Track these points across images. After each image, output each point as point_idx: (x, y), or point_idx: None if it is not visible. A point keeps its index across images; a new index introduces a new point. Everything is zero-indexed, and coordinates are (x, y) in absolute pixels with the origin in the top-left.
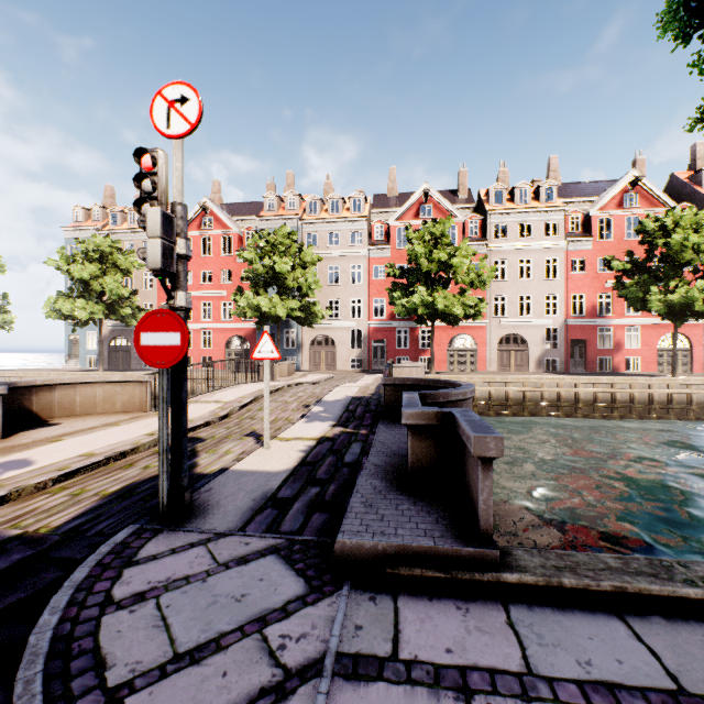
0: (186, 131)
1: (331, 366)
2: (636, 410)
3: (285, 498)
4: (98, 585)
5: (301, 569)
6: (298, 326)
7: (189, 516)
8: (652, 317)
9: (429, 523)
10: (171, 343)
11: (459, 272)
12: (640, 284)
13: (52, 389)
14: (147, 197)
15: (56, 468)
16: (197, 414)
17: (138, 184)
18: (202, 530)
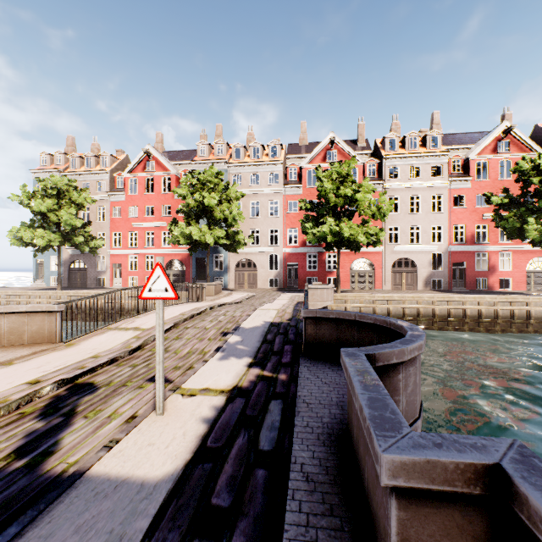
0: None
1: (253, 285)
2: (515, 325)
3: None
4: None
5: None
6: (225, 251)
7: None
8: (522, 244)
9: None
10: None
11: (361, 205)
12: (517, 216)
13: None
14: None
15: None
16: (108, 345)
17: None
18: None
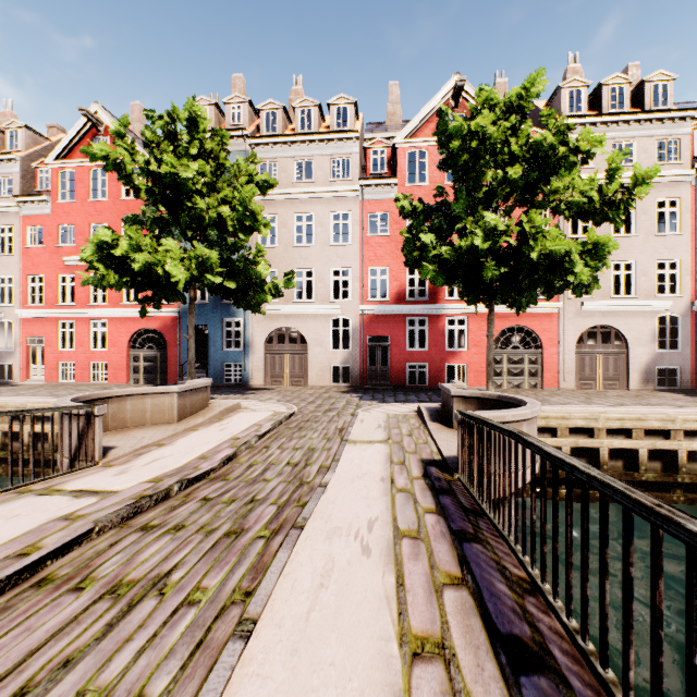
0: None
1: (300, 379)
2: None
3: None
4: None
5: None
6: (246, 312)
7: None
8: None
9: None
10: None
11: (557, 192)
12: None
13: None
14: None
15: None
16: None
17: None
18: None
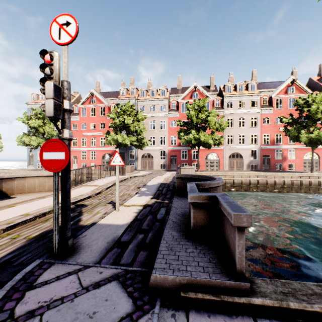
0: (69, 41)
1: (151, 168)
2: (294, 188)
3: (124, 241)
4: (7, 305)
5: (131, 291)
6: (136, 149)
7: (71, 253)
8: (301, 145)
9: (205, 261)
10: (59, 158)
11: (211, 123)
12: (296, 129)
13: (13, 180)
14: (48, 77)
15: (7, 222)
16: (85, 192)
17: (42, 70)
18: (77, 263)
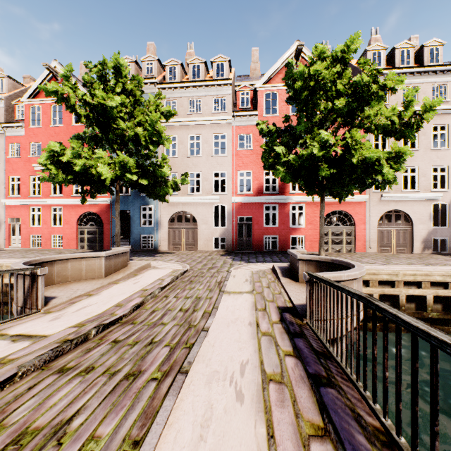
0: None
1: (192, 246)
2: None
3: None
4: None
5: None
6: (156, 201)
7: None
8: None
9: None
10: None
11: (369, 117)
12: None
13: None
14: None
15: None
16: None
17: None
18: None
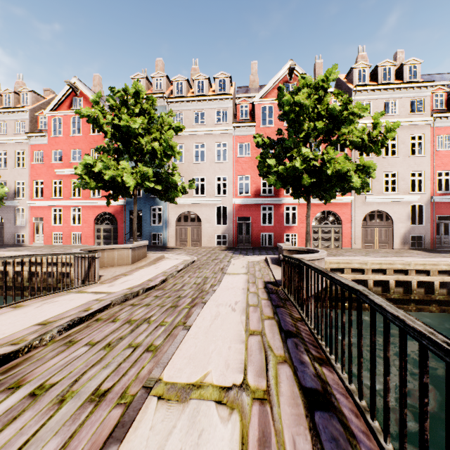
0: None
1: (197, 242)
2: None
3: None
4: None
5: None
6: (164, 203)
7: None
8: None
9: None
10: None
11: (345, 134)
12: None
13: None
14: None
15: None
16: None
17: None
18: None
